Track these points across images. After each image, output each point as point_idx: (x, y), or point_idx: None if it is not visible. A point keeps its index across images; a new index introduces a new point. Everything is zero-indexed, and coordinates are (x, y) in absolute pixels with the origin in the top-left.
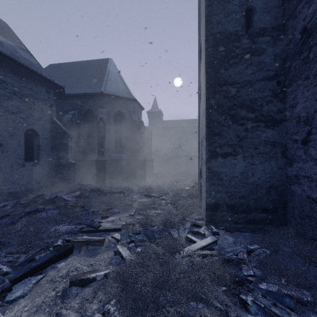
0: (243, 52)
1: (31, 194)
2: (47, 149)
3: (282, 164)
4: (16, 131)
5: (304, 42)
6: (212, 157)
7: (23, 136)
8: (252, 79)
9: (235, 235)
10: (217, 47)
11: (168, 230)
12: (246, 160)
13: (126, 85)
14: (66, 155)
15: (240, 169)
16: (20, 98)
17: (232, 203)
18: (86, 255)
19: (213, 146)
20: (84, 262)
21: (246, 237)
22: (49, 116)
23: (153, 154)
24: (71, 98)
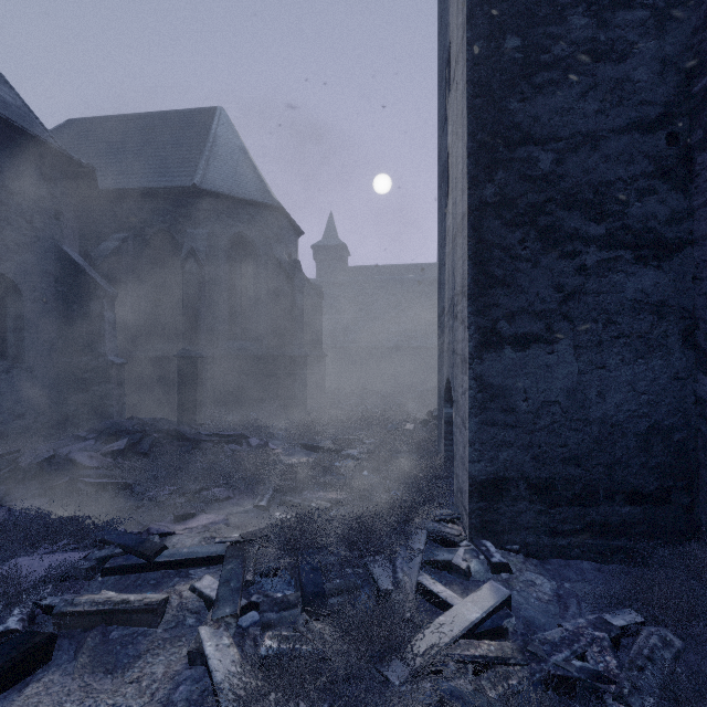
0: (573, 51)
1: None
2: (47, 327)
3: (684, 366)
4: None
5: None
6: (486, 348)
7: None
8: (598, 129)
9: (554, 570)
10: (501, 37)
11: (364, 561)
12: (584, 355)
13: (259, 174)
14: (99, 343)
15: (566, 381)
16: None
17: (544, 478)
18: (94, 669)
19: (489, 316)
20: (81, 700)
21: (588, 576)
22: (53, 242)
23: (327, 343)
24: (116, 201)
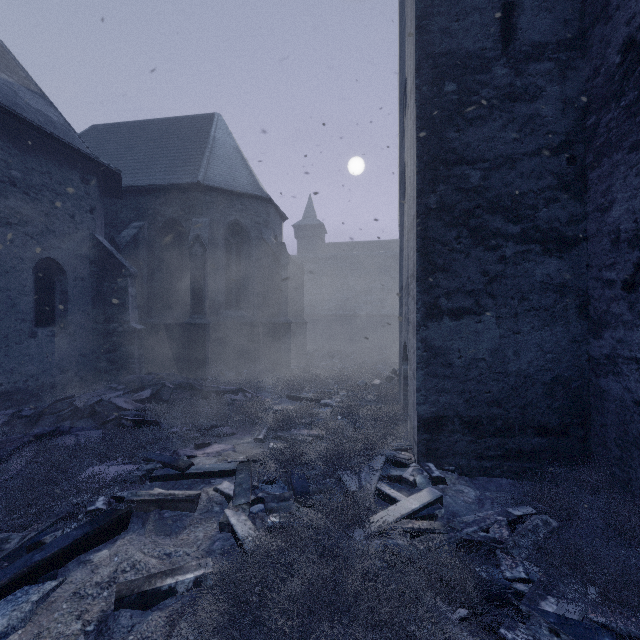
0: (496, 94)
1: (49, 396)
2: (84, 300)
3: (579, 332)
4: (16, 263)
5: (629, 70)
6: (430, 318)
7: (32, 274)
8: (515, 153)
9: (480, 484)
10: (441, 83)
11: (337, 473)
12: (504, 323)
13: (250, 170)
14: (124, 313)
15: (490, 343)
16: (24, 193)
17: (473, 416)
18: (157, 533)
19: (432, 294)
20: (153, 548)
21: (504, 488)
22: (89, 232)
23: (307, 311)
24: (134, 196)
